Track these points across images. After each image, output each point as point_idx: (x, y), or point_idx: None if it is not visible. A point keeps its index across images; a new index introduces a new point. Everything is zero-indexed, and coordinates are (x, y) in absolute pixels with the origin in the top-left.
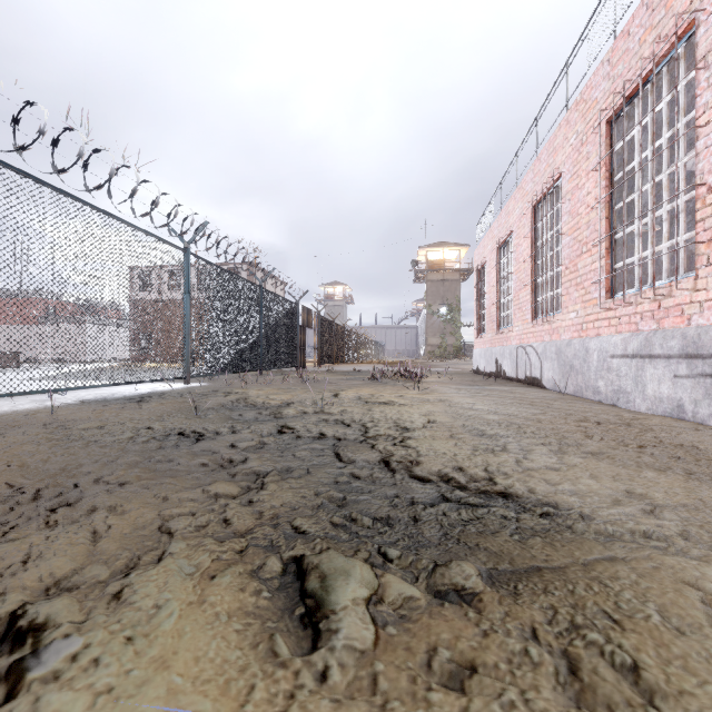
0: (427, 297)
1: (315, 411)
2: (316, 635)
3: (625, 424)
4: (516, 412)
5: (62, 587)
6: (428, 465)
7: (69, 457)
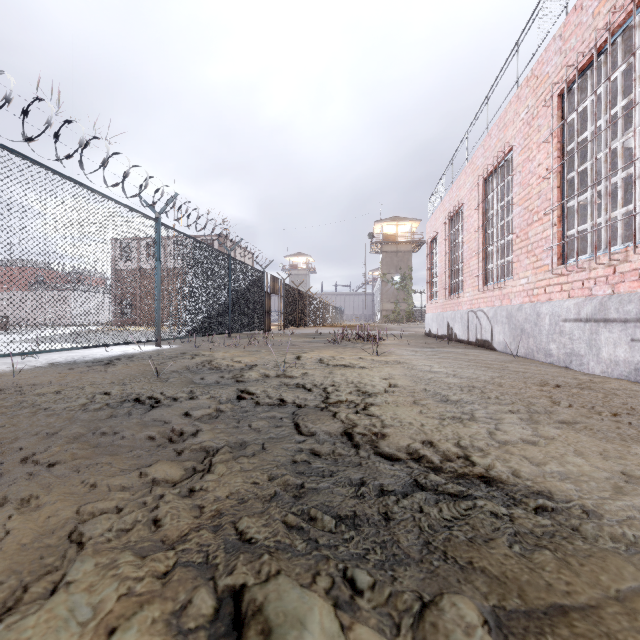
0: (382, 267)
1: (277, 374)
2: None
3: (587, 388)
4: (475, 375)
5: None
6: (395, 439)
7: (8, 429)
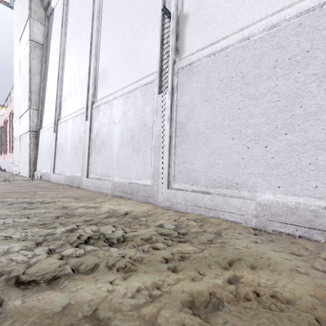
0: None
1: None
2: None
3: None
4: None
5: None
6: None
7: None
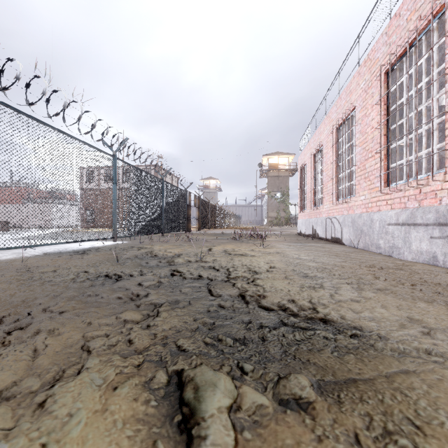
0: (268, 187)
1: (196, 260)
2: (189, 441)
3: (399, 269)
4: (327, 260)
5: (3, 397)
6: (271, 298)
7: (29, 293)
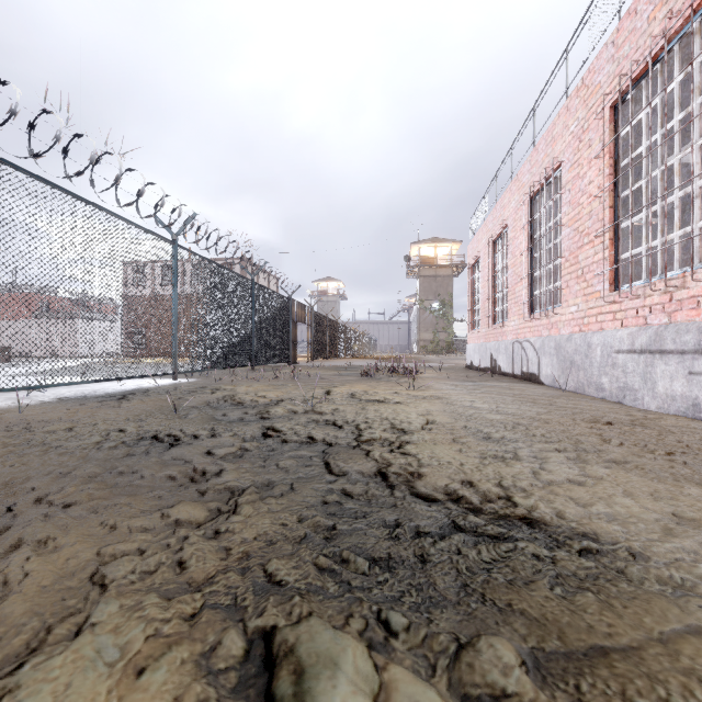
0: (420, 293)
1: (305, 410)
2: None
3: (640, 425)
4: (520, 411)
5: None
6: (433, 479)
7: (18, 468)
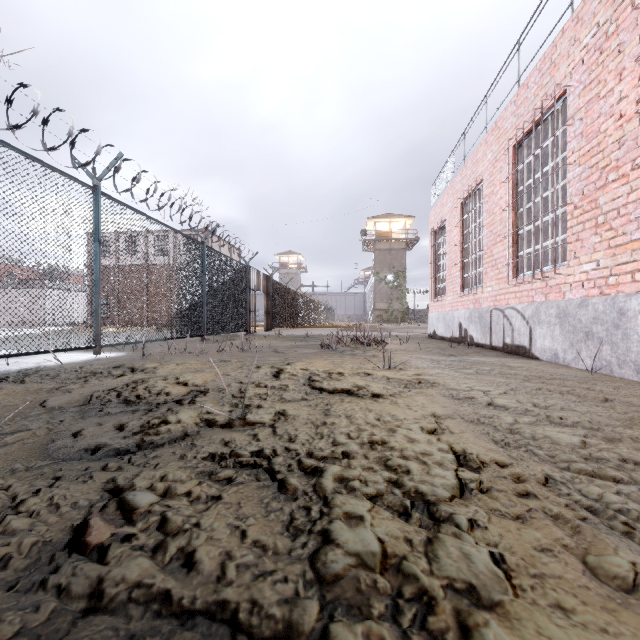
0: (375, 265)
1: (230, 417)
2: None
3: None
4: (585, 418)
5: None
6: None
7: None
